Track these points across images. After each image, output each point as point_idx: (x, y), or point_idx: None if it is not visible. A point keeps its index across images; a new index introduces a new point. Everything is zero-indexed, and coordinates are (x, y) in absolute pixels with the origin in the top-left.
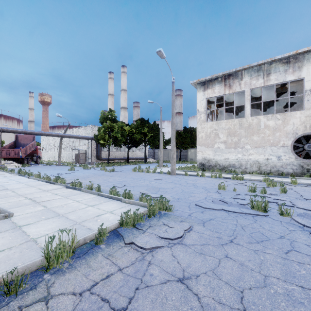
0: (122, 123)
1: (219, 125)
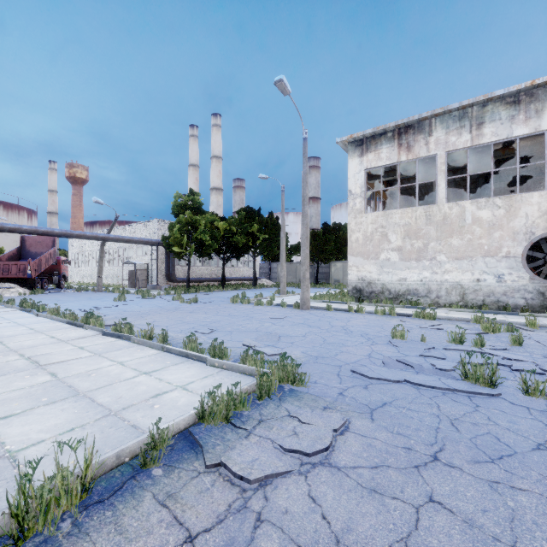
0: (212, 215)
1: (389, 218)
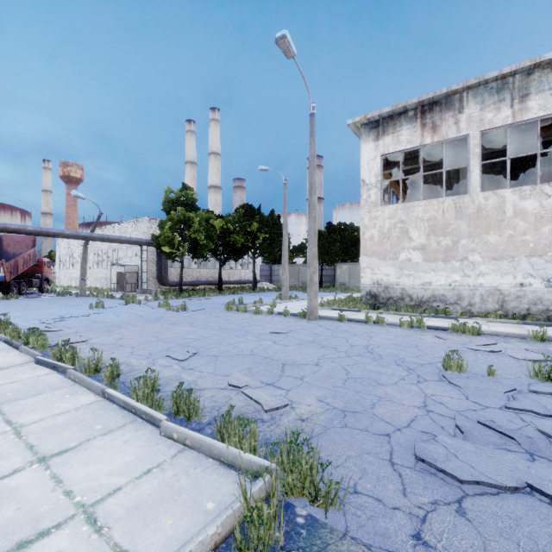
0: (208, 212)
1: (410, 211)
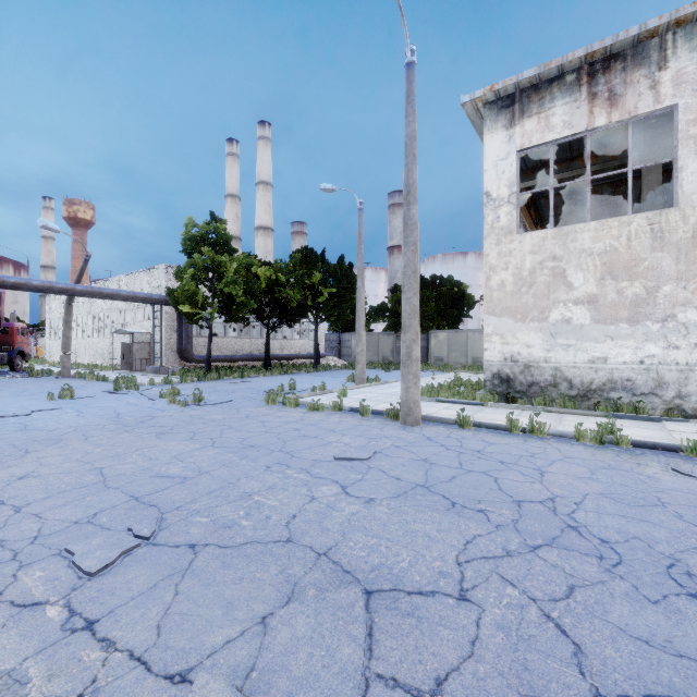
0: (249, 256)
1: (568, 240)
